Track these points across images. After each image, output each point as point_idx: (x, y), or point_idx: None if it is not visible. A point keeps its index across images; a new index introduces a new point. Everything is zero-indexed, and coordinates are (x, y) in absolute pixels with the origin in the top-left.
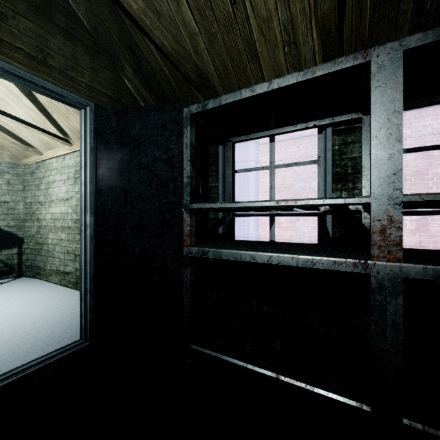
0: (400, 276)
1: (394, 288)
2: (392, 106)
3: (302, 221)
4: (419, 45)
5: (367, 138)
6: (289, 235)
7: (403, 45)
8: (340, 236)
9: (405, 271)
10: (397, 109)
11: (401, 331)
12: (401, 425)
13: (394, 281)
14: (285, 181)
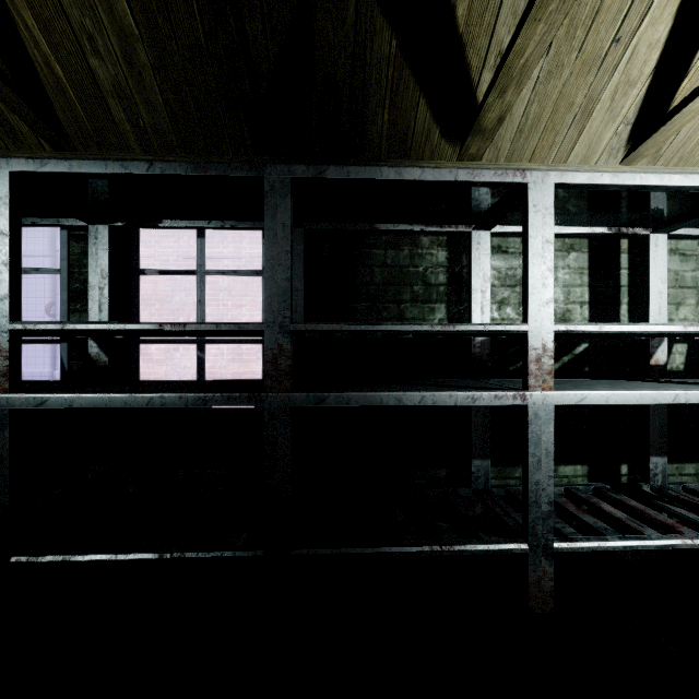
0: (8, 408)
1: (2, 421)
2: (0, 226)
3: (183, 351)
4: (24, 170)
5: (94, 252)
6: (163, 372)
7: (10, 165)
8: (80, 369)
9: (12, 402)
10: (4, 231)
11: (8, 466)
12: (9, 565)
13: (3, 414)
14: (158, 291)
